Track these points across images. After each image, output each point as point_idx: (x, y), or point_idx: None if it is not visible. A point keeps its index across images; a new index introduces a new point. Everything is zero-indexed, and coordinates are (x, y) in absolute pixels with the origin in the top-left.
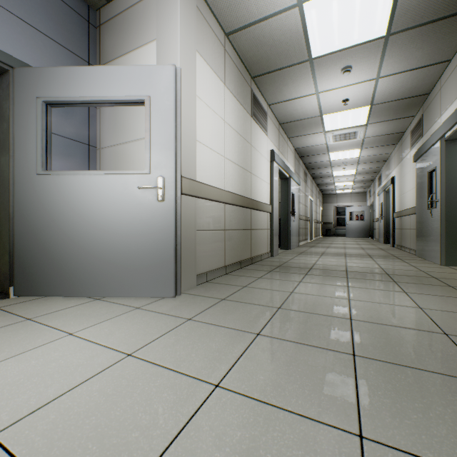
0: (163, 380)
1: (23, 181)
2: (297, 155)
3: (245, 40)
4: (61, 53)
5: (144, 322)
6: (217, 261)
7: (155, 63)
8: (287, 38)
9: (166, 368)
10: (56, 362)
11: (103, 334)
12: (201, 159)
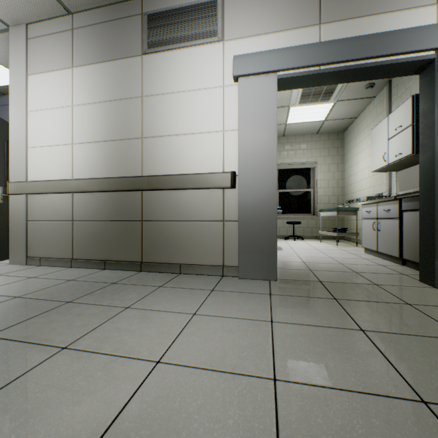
0: None
1: None
2: None
3: None
4: None
5: None
6: (60, 251)
7: None
8: None
9: None
10: None
11: None
12: (37, 161)
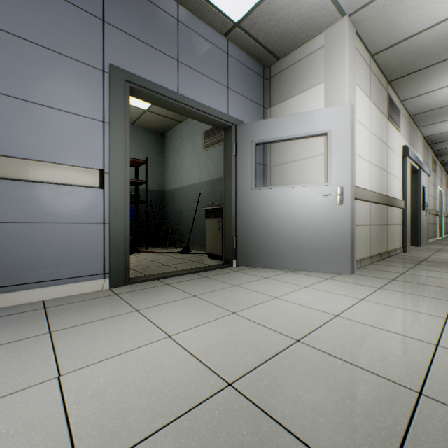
0: (403, 312)
1: (242, 194)
2: (425, 143)
3: (390, 55)
4: (251, 106)
5: (346, 286)
6: (365, 252)
7: (322, 100)
8: (439, 42)
9: (397, 307)
10: (320, 297)
11: (327, 289)
12: (356, 168)
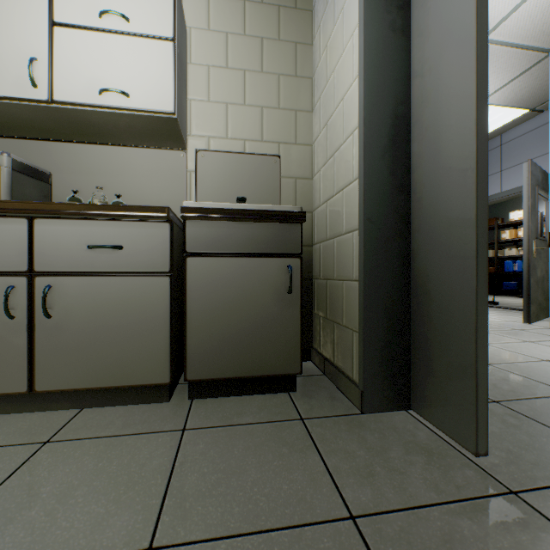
0: None
1: None
2: None
3: None
4: None
5: None
6: None
7: None
8: None
9: None
10: None
11: None
12: None
